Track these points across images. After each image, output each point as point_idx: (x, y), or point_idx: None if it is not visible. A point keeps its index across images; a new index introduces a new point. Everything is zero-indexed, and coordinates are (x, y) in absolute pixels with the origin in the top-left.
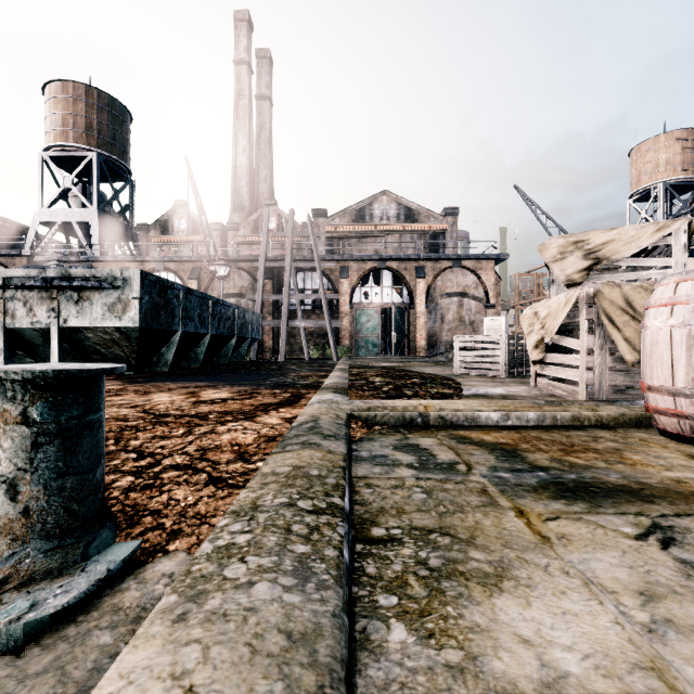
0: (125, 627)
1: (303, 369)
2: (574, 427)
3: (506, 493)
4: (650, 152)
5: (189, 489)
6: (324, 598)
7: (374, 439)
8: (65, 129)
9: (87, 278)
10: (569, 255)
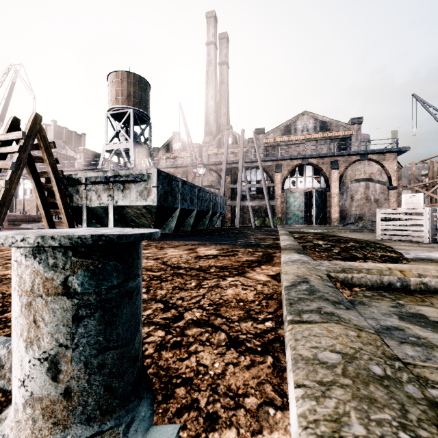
0: None
1: (256, 233)
2: None
3: None
4: None
5: (213, 352)
6: None
7: (366, 303)
8: (117, 98)
9: (128, 175)
10: None
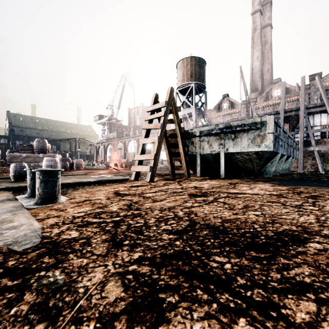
0: None
1: None
2: None
3: None
4: None
5: None
6: None
7: None
8: (183, 78)
9: (238, 125)
10: None
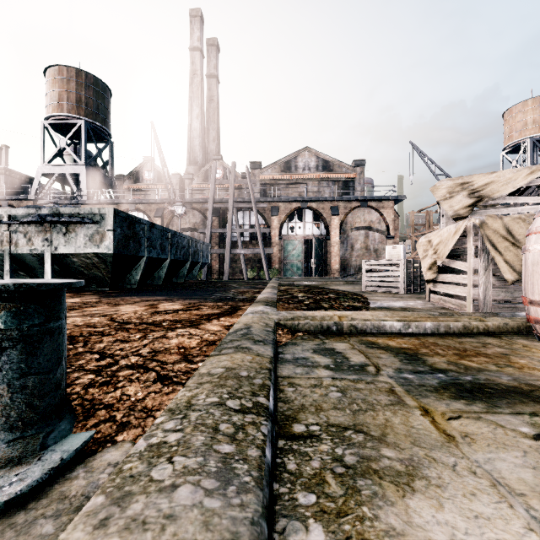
0: (67, 516)
1: (241, 286)
2: (464, 335)
3: (412, 393)
4: (519, 113)
5: (139, 386)
6: (244, 502)
7: (297, 344)
8: (61, 103)
9: (72, 215)
10: (457, 194)
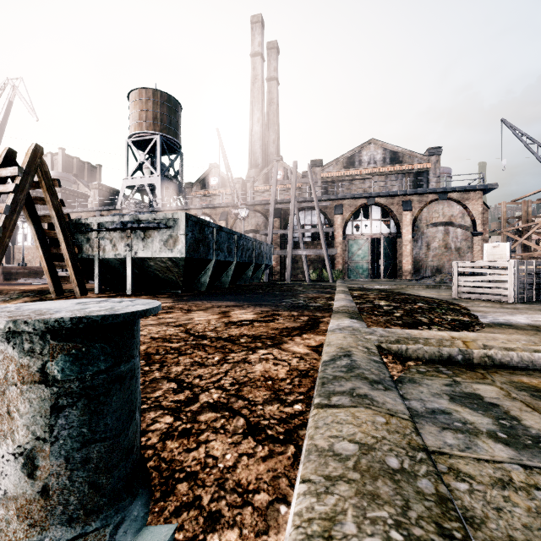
0: None
1: (308, 290)
2: None
3: None
4: None
5: (226, 441)
6: None
7: (417, 381)
8: (141, 122)
9: (149, 220)
10: None
